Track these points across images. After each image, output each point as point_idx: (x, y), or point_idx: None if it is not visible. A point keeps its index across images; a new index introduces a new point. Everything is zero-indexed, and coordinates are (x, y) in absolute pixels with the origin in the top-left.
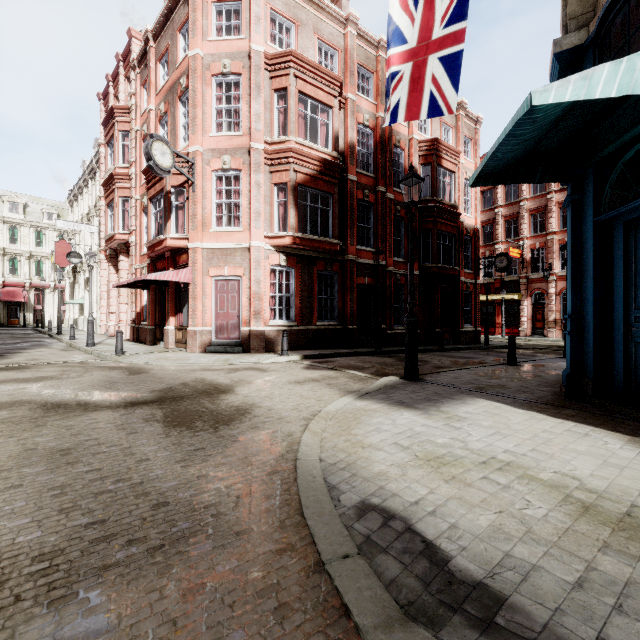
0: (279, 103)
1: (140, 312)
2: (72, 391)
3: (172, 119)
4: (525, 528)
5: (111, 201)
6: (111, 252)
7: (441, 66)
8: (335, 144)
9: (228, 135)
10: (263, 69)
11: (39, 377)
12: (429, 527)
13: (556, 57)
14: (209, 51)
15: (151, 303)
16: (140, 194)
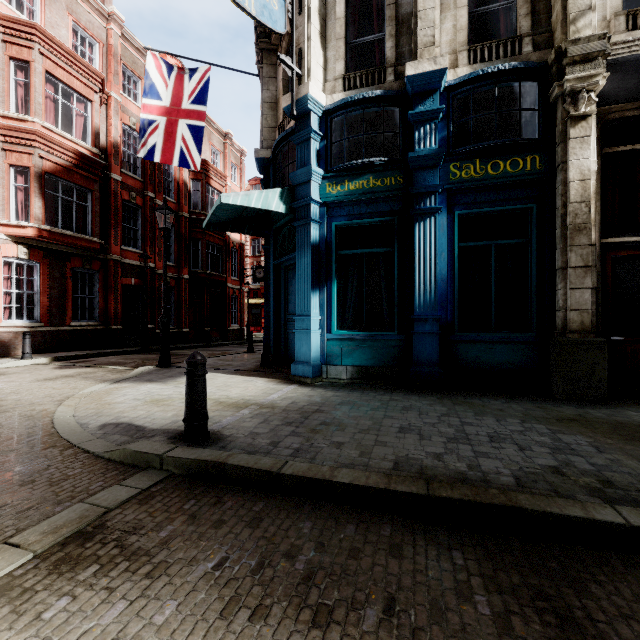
0: (17, 74)
1: None
2: None
3: None
4: None
5: None
6: None
7: (189, 131)
8: (95, 140)
9: None
10: None
11: None
12: (141, 422)
13: (256, 160)
14: None
15: None
16: None
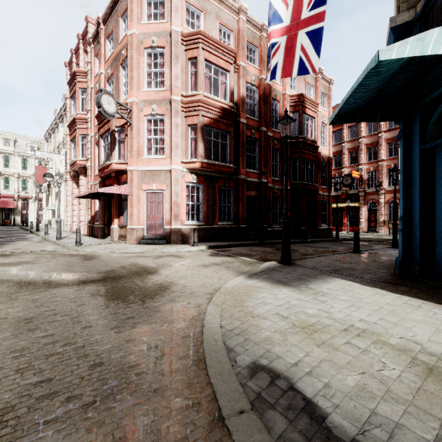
0: (191, 68)
1: (94, 215)
2: (41, 272)
3: (116, 79)
4: (385, 388)
5: (74, 137)
6: (74, 173)
7: (307, 38)
8: (231, 97)
9: (155, 90)
10: (180, 44)
11: (19, 262)
12: (307, 386)
13: (392, 30)
14: (142, 31)
15: (101, 209)
16: (94, 132)
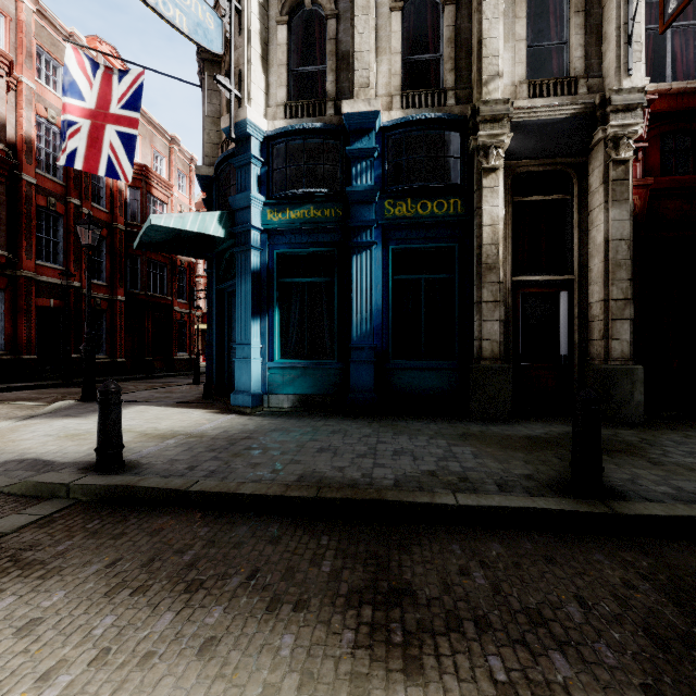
0: None
1: None
2: None
3: None
4: None
5: None
6: None
7: (118, 138)
8: None
9: None
10: None
11: None
12: (50, 457)
13: (198, 177)
14: None
15: None
16: None
